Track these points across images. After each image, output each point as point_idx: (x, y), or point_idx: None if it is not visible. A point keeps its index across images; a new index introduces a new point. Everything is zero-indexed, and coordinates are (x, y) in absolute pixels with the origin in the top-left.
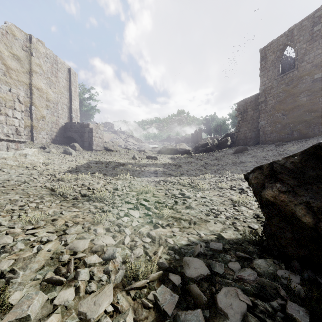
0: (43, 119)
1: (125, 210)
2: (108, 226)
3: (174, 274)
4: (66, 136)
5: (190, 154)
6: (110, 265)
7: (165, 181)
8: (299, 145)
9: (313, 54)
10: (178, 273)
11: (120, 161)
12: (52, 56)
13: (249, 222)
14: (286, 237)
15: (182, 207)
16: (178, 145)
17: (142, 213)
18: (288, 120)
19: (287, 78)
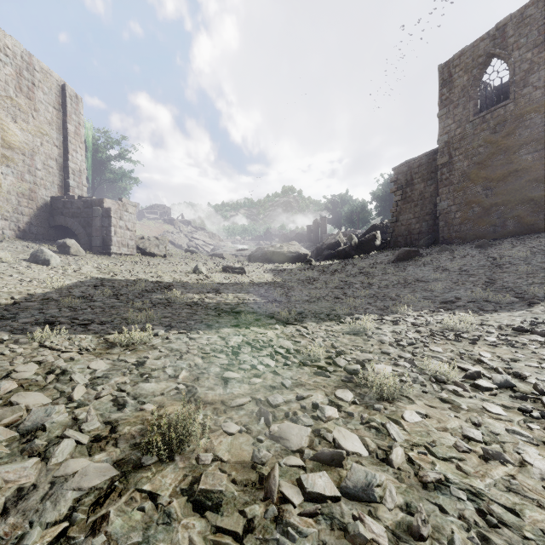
0: None
1: None
2: None
3: None
4: (53, 224)
5: (308, 262)
6: None
7: (258, 349)
8: (528, 246)
9: None
10: None
11: (163, 279)
12: (20, 53)
13: None
14: None
15: None
16: (285, 245)
17: None
18: (495, 198)
19: (493, 119)
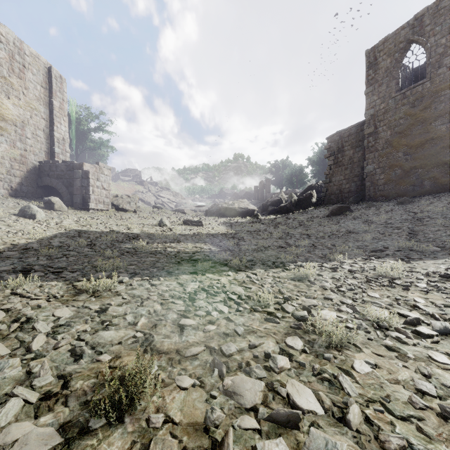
0: None
1: None
2: None
3: None
4: (41, 184)
5: (256, 216)
6: None
7: (212, 295)
8: (444, 203)
9: None
10: None
11: (132, 231)
12: (12, 40)
13: None
14: None
15: None
16: (236, 202)
17: None
18: (414, 162)
19: (412, 95)
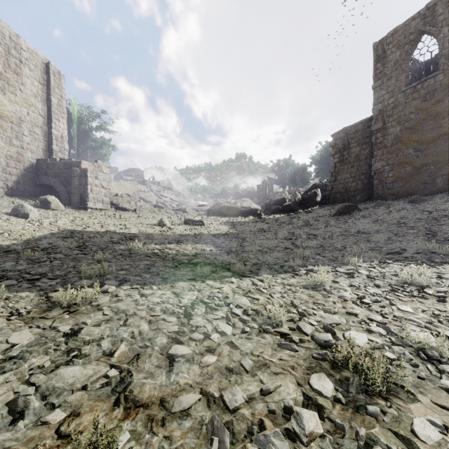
0: None
1: None
2: None
3: None
4: (38, 182)
5: (259, 215)
6: None
7: (212, 309)
8: None
9: None
10: None
11: (130, 231)
12: (8, 34)
13: None
14: None
15: None
16: (239, 201)
17: None
18: (425, 159)
19: (423, 89)
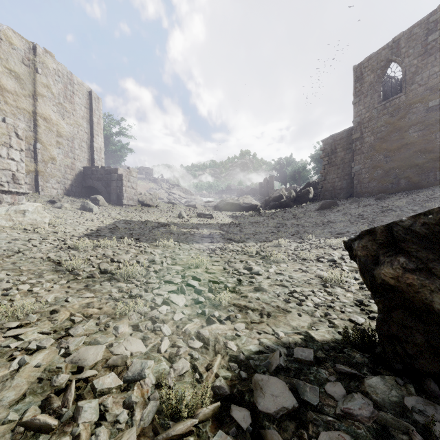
0: (52, 162)
1: (164, 294)
2: (137, 321)
3: (239, 407)
4: (85, 185)
5: (258, 210)
6: (135, 391)
7: (223, 250)
8: (408, 198)
9: (427, 73)
10: (245, 404)
11: (161, 221)
12: (66, 74)
13: (350, 312)
14: (415, 342)
15: (249, 289)
16: (241, 198)
17: (190, 298)
18: (392, 164)
19: (391, 106)
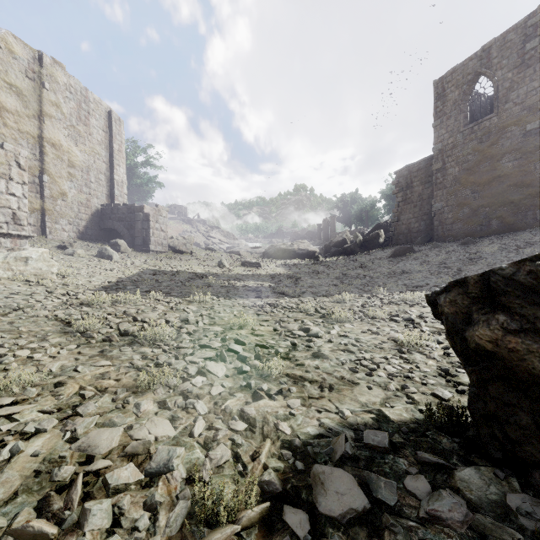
0: (62, 198)
1: (199, 361)
2: (165, 396)
3: (294, 508)
4: (103, 227)
5: (316, 258)
6: (160, 487)
7: (274, 306)
8: (501, 243)
9: (525, 88)
10: (302, 505)
11: (196, 271)
12: (79, 90)
13: (433, 384)
14: (519, 424)
15: (306, 355)
16: (296, 243)
17: (231, 367)
18: (481, 201)
19: (480, 130)
